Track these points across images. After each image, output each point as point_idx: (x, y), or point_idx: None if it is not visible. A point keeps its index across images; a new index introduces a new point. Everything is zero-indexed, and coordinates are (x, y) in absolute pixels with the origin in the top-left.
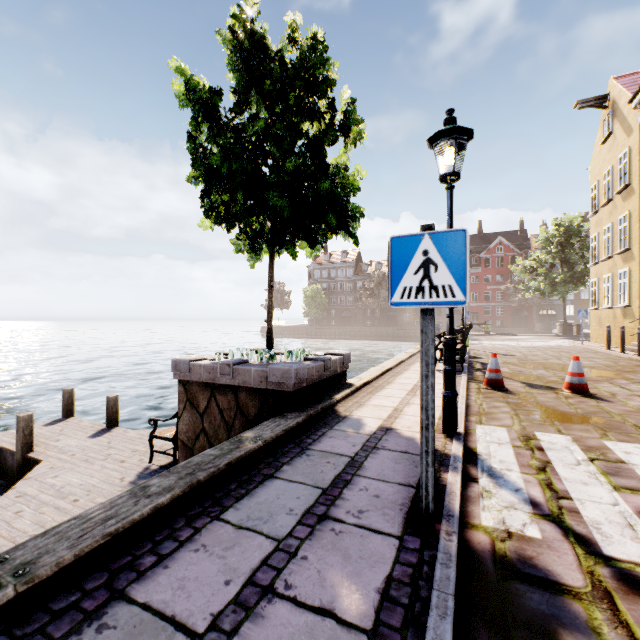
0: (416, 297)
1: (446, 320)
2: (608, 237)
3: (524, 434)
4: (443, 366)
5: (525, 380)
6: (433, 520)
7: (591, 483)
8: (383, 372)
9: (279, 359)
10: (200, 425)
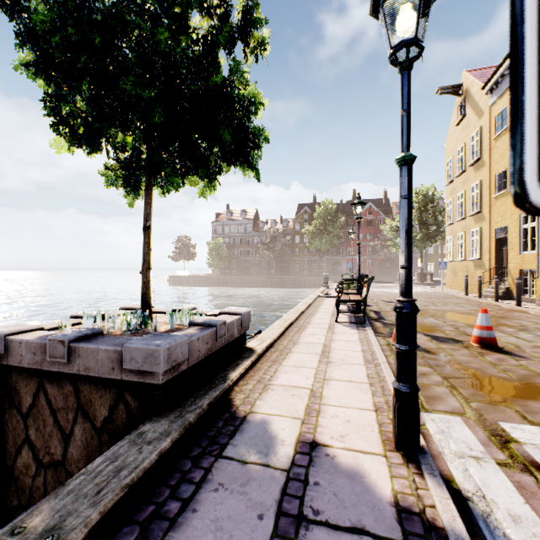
0: None
1: (401, 273)
2: (462, 202)
3: (491, 429)
4: (396, 344)
5: (425, 331)
6: None
7: None
8: (286, 328)
9: (158, 322)
10: (22, 432)
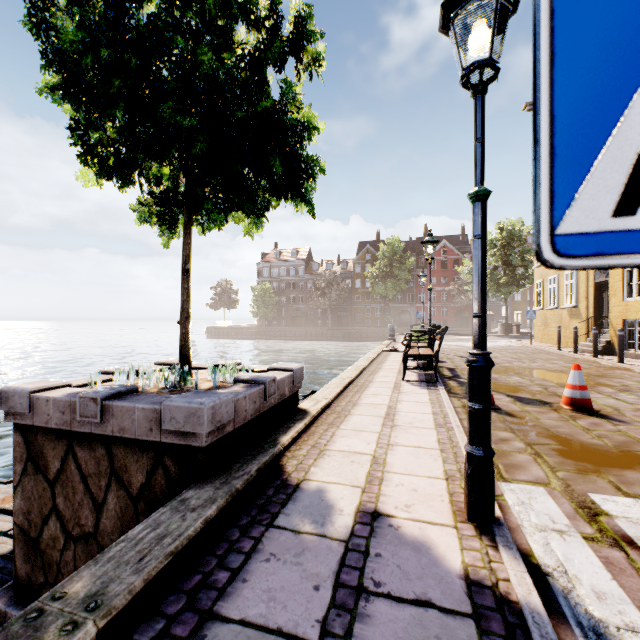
0: None
1: (473, 322)
2: None
3: (578, 501)
4: (468, 402)
5: (508, 391)
6: None
7: None
8: (345, 387)
9: (198, 379)
10: (49, 501)
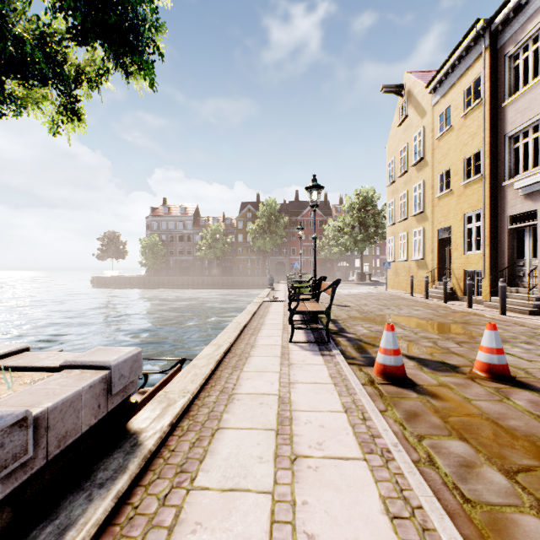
0: None
1: None
2: (404, 202)
3: None
4: None
5: (404, 350)
6: None
7: None
8: (218, 361)
9: None
10: None
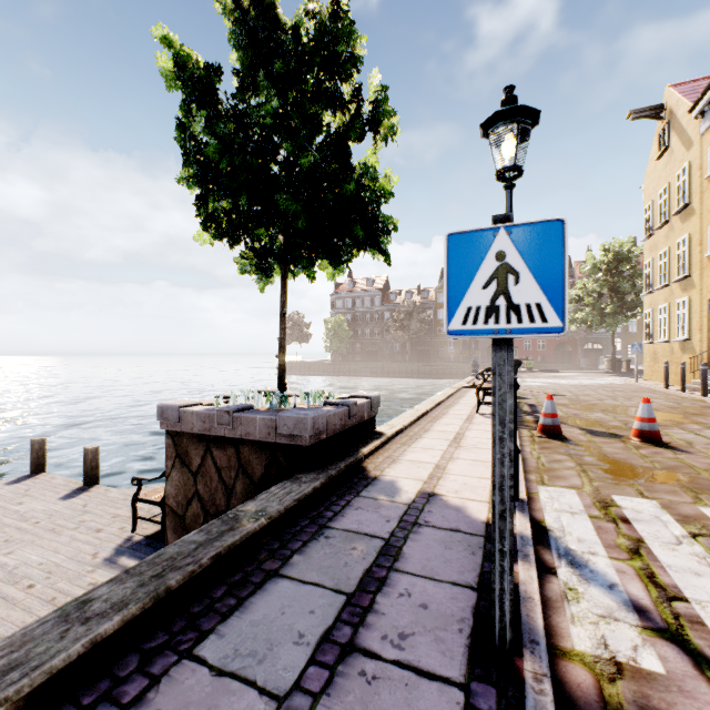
0: (486, 322)
1: None
2: (664, 263)
3: (600, 499)
4: None
5: (583, 425)
6: (511, 653)
7: (705, 573)
8: (418, 417)
9: (293, 403)
10: (193, 487)
